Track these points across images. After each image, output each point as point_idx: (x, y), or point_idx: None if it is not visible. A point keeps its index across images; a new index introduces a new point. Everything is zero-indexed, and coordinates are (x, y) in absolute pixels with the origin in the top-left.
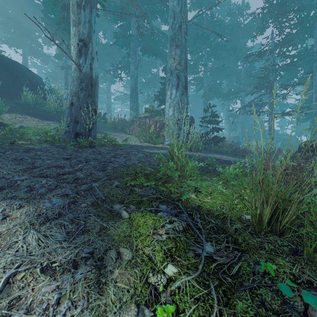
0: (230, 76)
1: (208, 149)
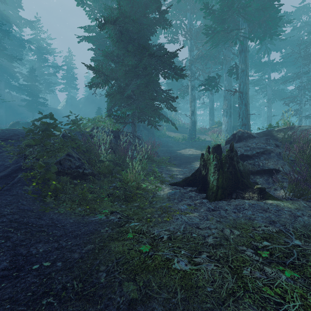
0: None
1: None
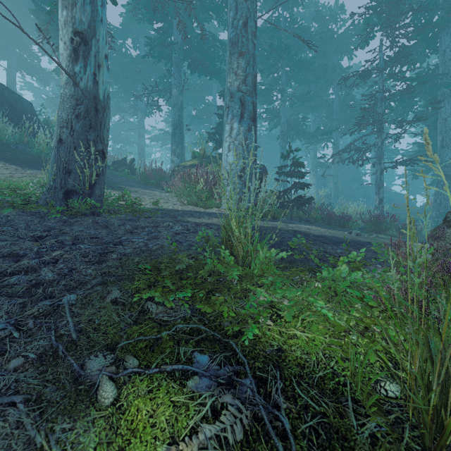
0: (317, 108)
1: (288, 215)
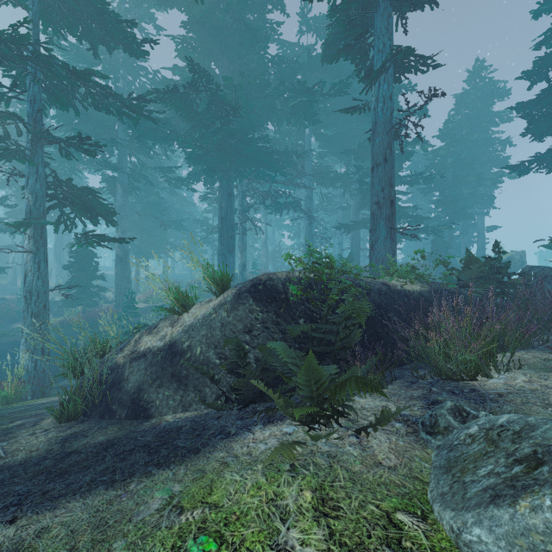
0: None
1: None
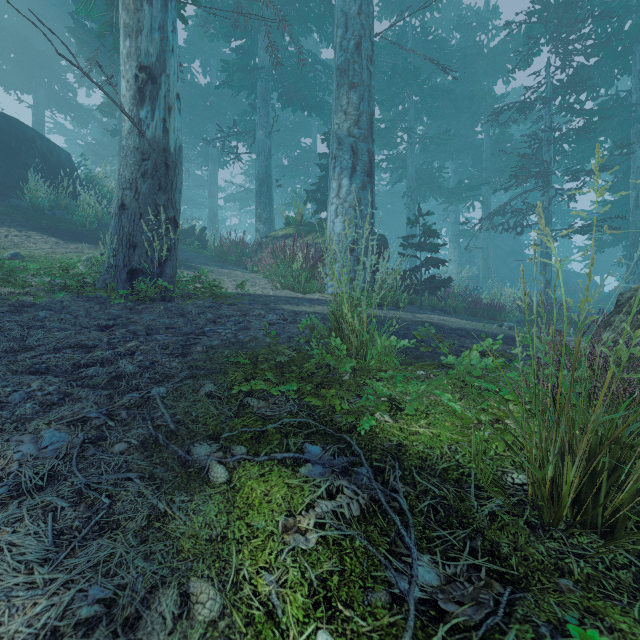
0: (460, 154)
1: (417, 303)
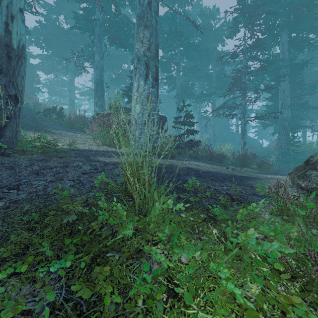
0: (201, 78)
1: (182, 153)
